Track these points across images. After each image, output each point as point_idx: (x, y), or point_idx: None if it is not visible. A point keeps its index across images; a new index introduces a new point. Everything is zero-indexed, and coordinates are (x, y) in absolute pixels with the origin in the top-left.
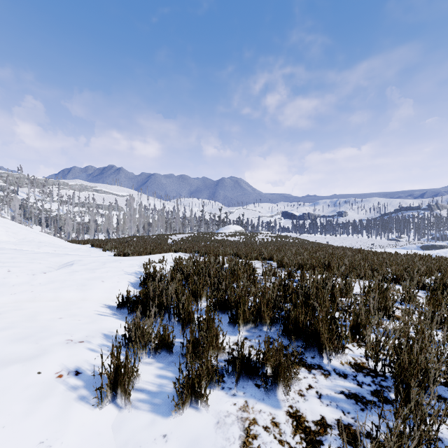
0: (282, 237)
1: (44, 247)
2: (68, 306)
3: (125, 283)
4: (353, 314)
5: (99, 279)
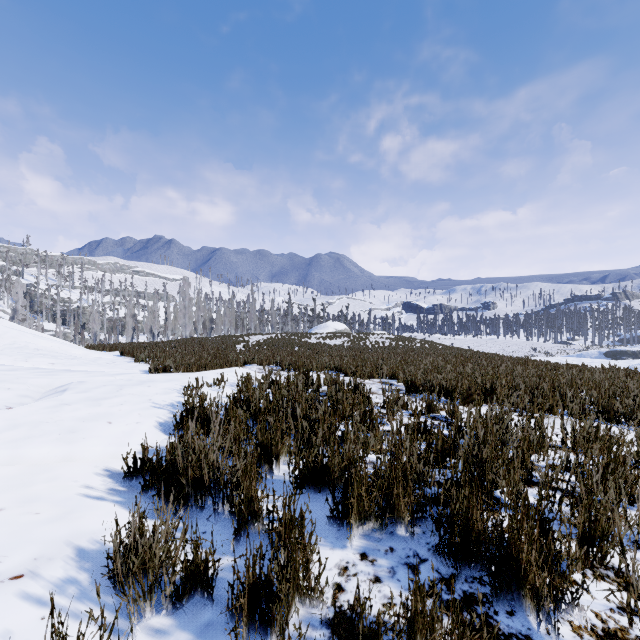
0: (405, 340)
1: (36, 358)
2: (31, 477)
3: (150, 425)
4: (585, 511)
5: (104, 419)
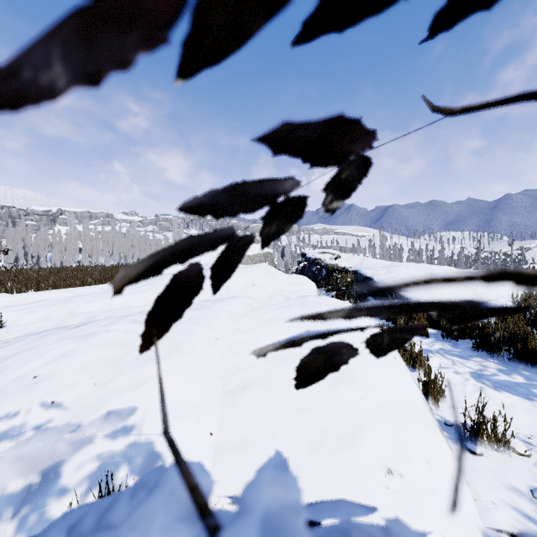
0: None
1: None
2: None
3: None
4: None
5: None
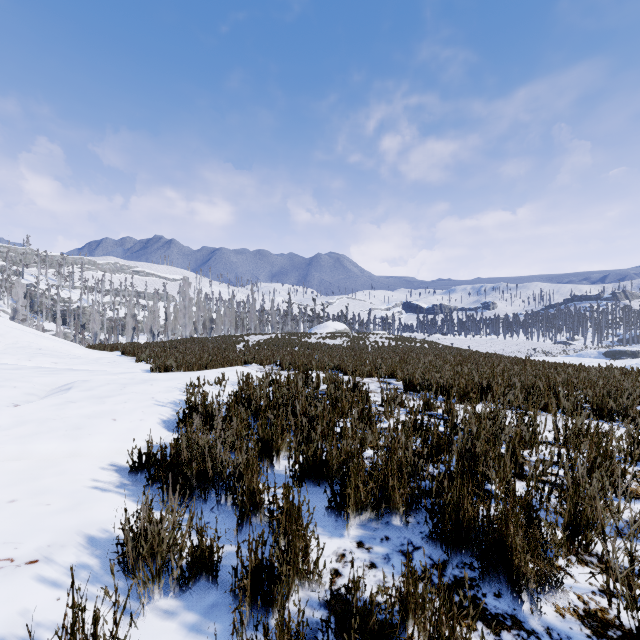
0: (404, 340)
1: (39, 357)
2: (40, 471)
3: (153, 422)
4: (570, 501)
5: (109, 416)
